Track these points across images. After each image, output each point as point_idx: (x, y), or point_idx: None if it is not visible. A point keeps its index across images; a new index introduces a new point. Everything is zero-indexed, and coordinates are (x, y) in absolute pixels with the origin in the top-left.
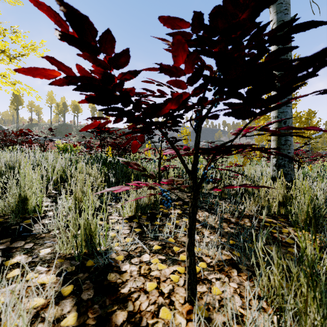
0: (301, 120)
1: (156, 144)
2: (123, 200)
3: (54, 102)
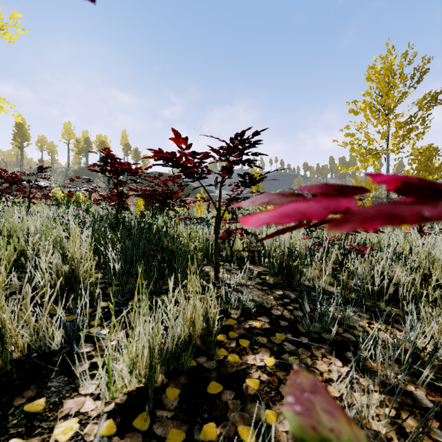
0: (420, 159)
1: (213, 194)
2: (109, 347)
3: (73, 137)
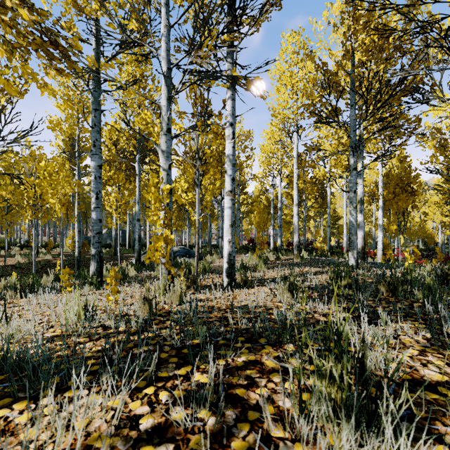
0: None
1: None
2: None
3: None
